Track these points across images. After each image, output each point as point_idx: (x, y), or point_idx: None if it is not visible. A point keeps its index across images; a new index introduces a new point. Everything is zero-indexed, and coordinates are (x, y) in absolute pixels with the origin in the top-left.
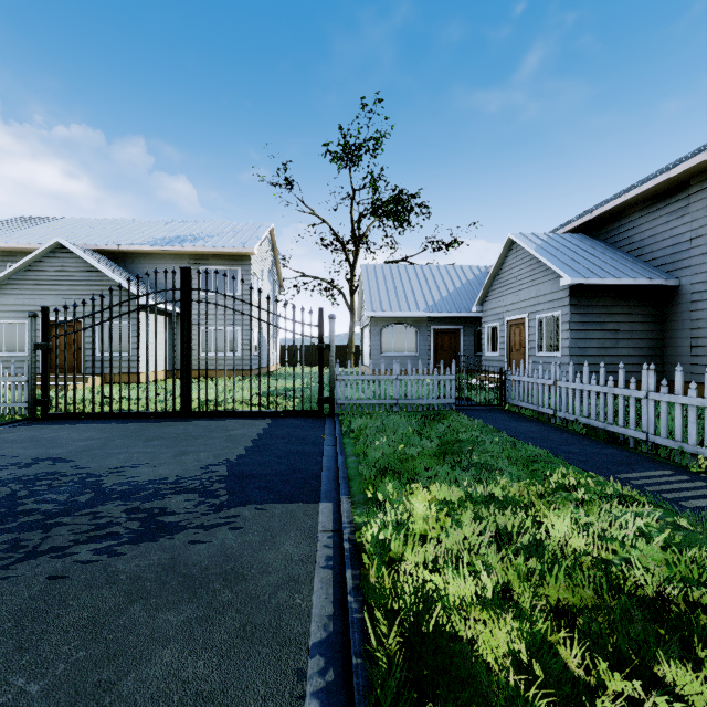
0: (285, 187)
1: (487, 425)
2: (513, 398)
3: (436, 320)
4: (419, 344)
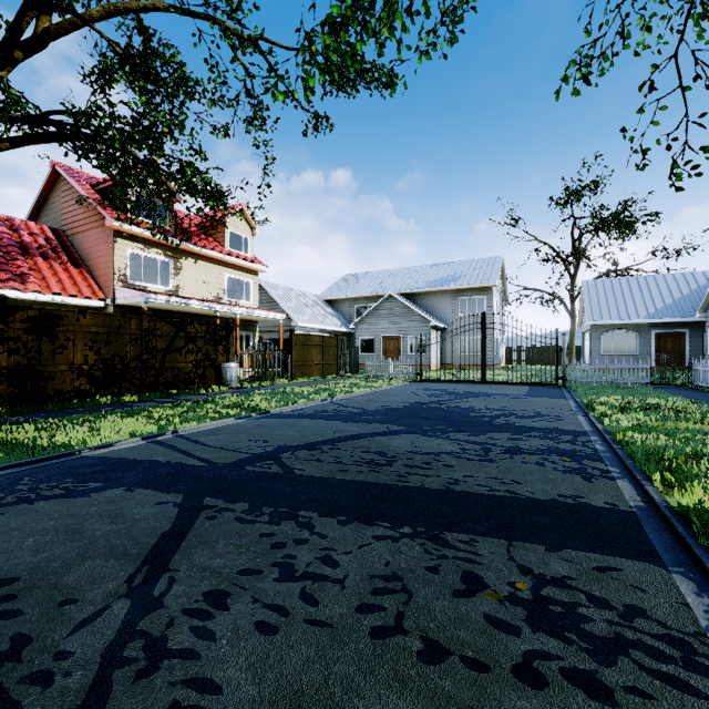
0: (512, 224)
1: (662, 391)
2: (696, 381)
3: (658, 325)
4: (639, 345)
